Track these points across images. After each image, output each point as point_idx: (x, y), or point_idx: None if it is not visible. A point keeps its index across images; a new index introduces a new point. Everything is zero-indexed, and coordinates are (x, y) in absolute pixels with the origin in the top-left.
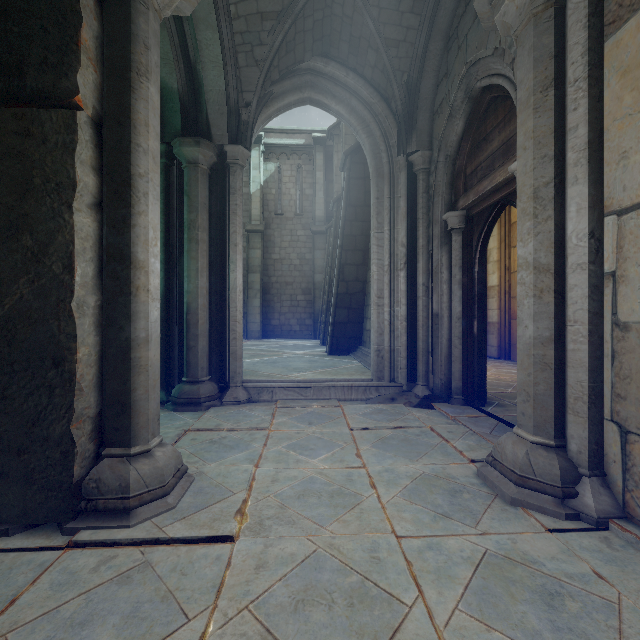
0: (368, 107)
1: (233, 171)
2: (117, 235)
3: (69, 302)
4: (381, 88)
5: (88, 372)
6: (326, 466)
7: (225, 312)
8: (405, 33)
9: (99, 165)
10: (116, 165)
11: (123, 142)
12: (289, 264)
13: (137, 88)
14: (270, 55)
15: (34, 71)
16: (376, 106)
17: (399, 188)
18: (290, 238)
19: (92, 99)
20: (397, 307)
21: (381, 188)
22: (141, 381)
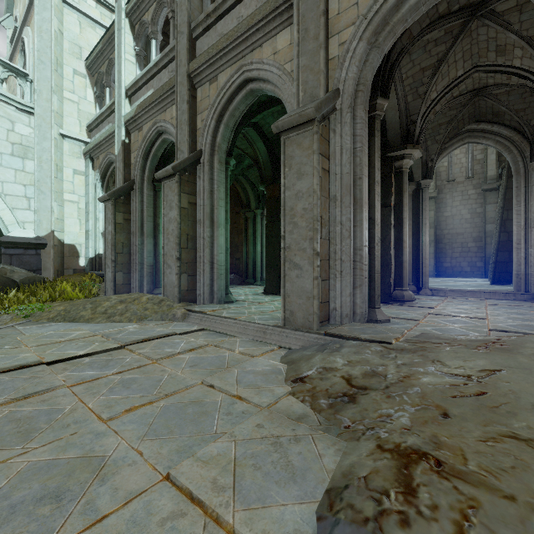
0: (508, 139)
1: (424, 191)
2: (399, 234)
3: (390, 251)
4: (517, 128)
5: (393, 268)
6: (468, 307)
7: (419, 255)
8: (528, 104)
9: (394, 217)
10: (398, 216)
11: (400, 210)
12: (460, 219)
13: (404, 196)
14: (444, 137)
15: (381, 200)
16: (514, 137)
17: (532, 180)
18: (461, 198)
19: (393, 202)
20: (530, 249)
21: (519, 181)
22: (405, 271)
